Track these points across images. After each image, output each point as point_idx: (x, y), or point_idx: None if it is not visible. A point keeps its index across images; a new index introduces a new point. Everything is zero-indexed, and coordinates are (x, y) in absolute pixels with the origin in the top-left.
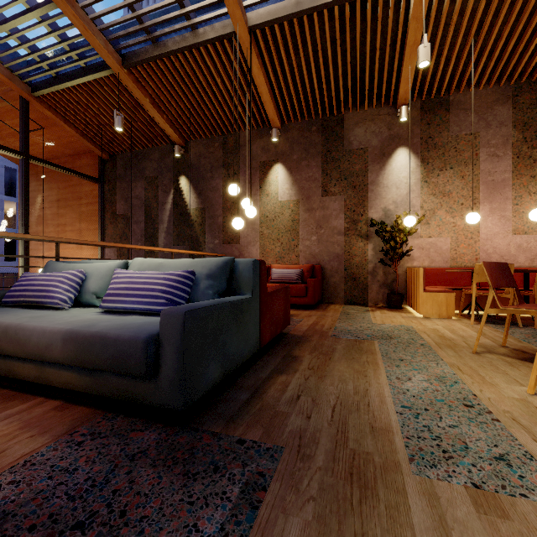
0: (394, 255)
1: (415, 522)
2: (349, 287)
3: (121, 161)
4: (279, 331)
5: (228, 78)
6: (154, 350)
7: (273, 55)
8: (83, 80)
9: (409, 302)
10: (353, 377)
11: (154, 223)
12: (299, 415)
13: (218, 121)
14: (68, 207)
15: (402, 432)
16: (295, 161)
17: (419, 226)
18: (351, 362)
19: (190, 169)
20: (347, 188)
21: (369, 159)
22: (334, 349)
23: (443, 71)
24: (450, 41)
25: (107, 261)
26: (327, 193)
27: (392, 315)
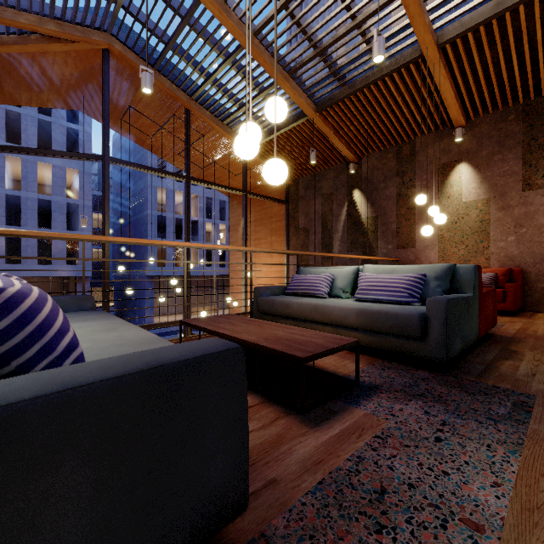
0: None
1: None
2: None
3: (302, 184)
4: (489, 329)
5: (408, 94)
6: (423, 322)
7: (461, 59)
8: (285, 130)
9: None
10: None
11: (330, 233)
12: (541, 384)
13: (393, 134)
14: (262, 225)
15: None
16: (485, 157)
17: None
18: None
19: (367, 183)
20: None
21: None
22: None
23: None
24: None
25: (340, 267)
26: (531, 186)
27: None
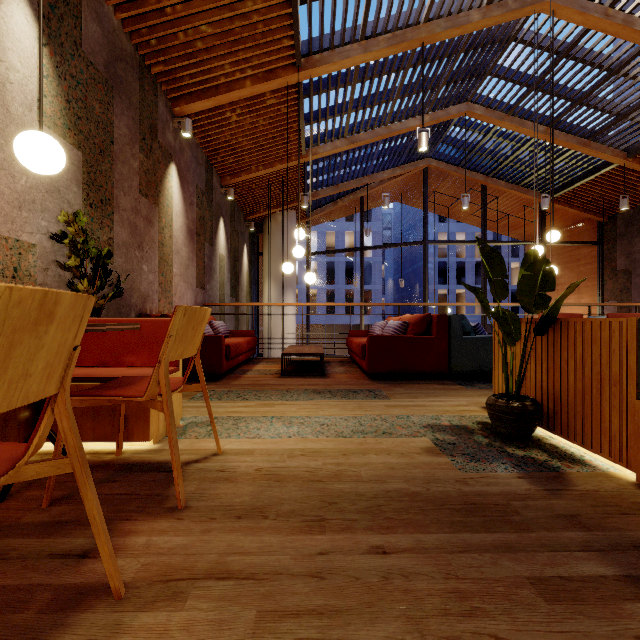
0: None
1: None
2: None
3: (621, 220)
4: None
5: None
6: None
7: None
8: (589, 178)
9: None
10: None
11: None
12: None
13: None
14: (566, 269)
15: None
16: None
17: None
18: None
19: None
20: None
21: None
22: None
23: None
24: None
25: None
26: None
27: None
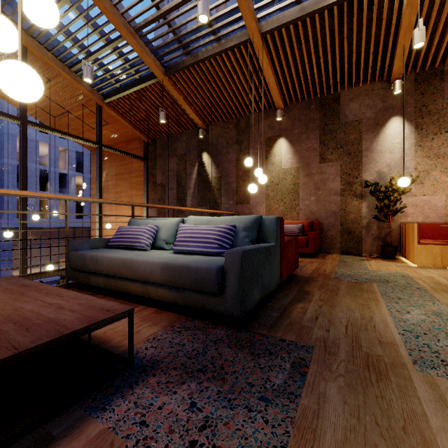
0: (388, 212)
1: (421, 396)
2: (345, 239)
3: (159, 144)
4: (292, 272)
5: (242, 74)
6: (221, 276)
7: (279, 52)
8: (137, 88)
9: (403, 253)
10: (358, 308)
11: (183, 189)
12: (320, 329)
13: (233, 107)
14: (123, 179)
15: (405, 346)
16: (296, 135)
17: (412, 186)
18: (355, 297)
19: (211, 147)
20: (343, 155)
21: (363, 129)
22: (338, 288)
23: (438, 45)
24: (446, 18)
25: (168, 218)
26: (325, 160)
27: (386, 264)
